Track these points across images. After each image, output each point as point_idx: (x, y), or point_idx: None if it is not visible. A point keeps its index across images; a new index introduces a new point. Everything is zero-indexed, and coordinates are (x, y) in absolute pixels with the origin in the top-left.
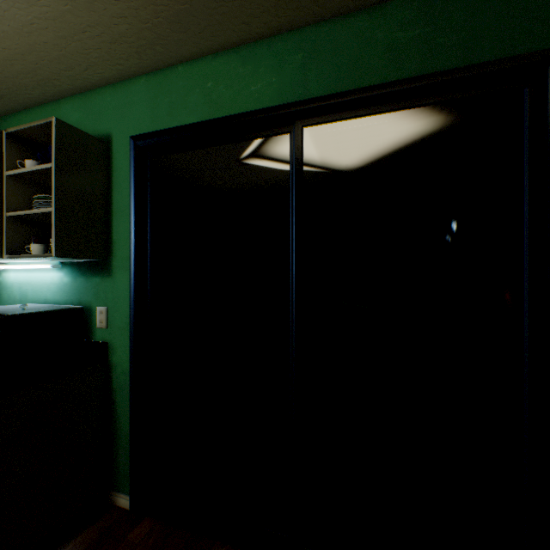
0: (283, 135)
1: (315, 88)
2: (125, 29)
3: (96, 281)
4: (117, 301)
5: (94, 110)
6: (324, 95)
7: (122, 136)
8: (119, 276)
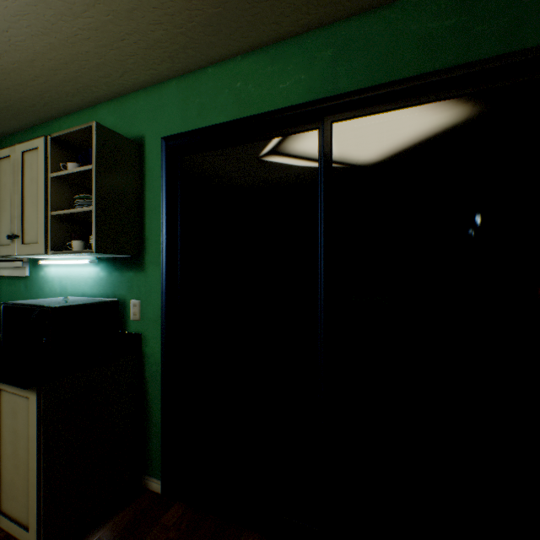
0: (311, 131)
1: (345, 84)
2: (160, 35)
3: (130, 275)
4: (149, 294)
5: (128, 113)
6: (354, 90)
7: (154, 137)
8: (151, 271)
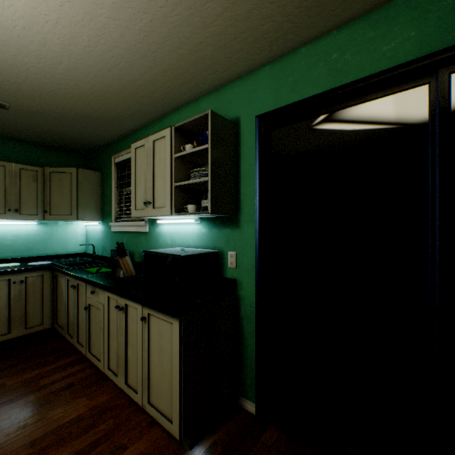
0: (418, 87)
1: None
2: (267, 27)
3: (227, 232)
4: (244, 247)
5: (225, 101)
6: None
7: (248, 117)
8: (245, 228)
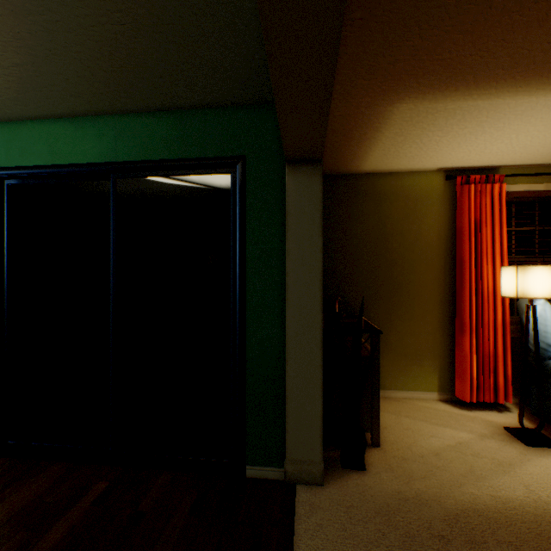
0: (106, 181)
1: (123, 155)
2: None
3: None
4: None
5: None
6: (127, 161)
7: None
8: None
